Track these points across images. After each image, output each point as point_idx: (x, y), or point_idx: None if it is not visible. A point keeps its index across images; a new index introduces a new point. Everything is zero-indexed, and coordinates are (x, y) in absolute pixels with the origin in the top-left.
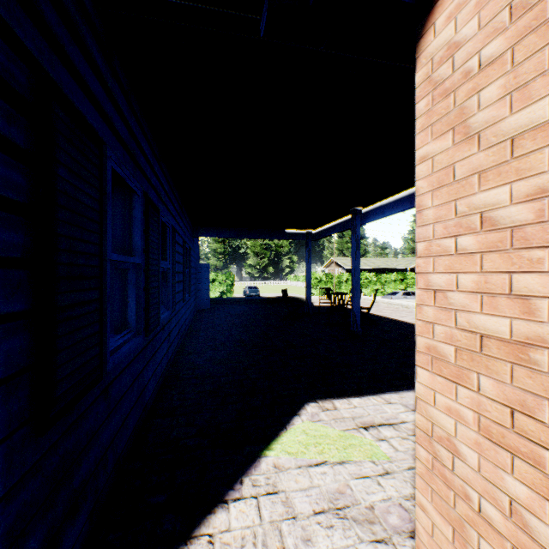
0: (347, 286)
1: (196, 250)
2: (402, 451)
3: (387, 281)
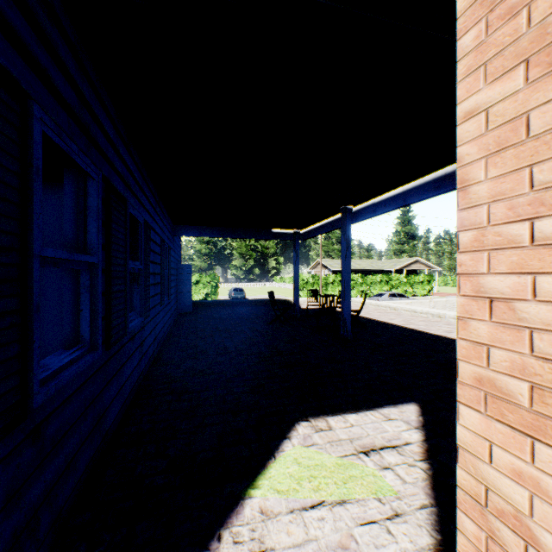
0: (334, 287)
1: (178, 251)
2: (411, 483)
3: (372, 283)
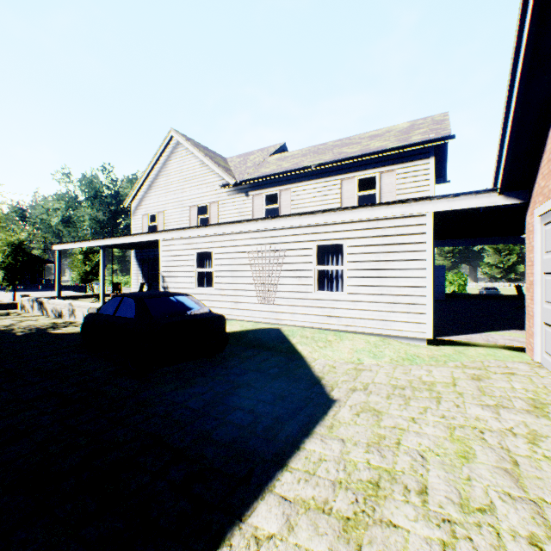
0: None
1: None
2: None
3: None
